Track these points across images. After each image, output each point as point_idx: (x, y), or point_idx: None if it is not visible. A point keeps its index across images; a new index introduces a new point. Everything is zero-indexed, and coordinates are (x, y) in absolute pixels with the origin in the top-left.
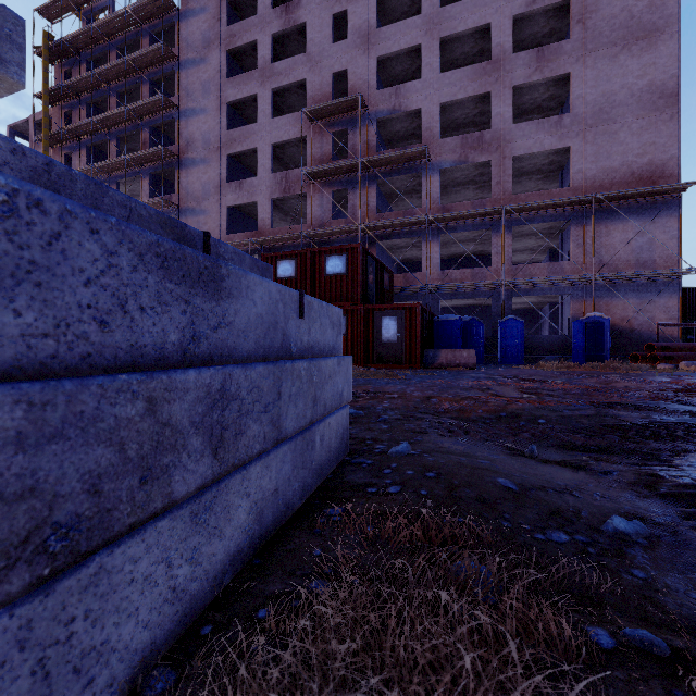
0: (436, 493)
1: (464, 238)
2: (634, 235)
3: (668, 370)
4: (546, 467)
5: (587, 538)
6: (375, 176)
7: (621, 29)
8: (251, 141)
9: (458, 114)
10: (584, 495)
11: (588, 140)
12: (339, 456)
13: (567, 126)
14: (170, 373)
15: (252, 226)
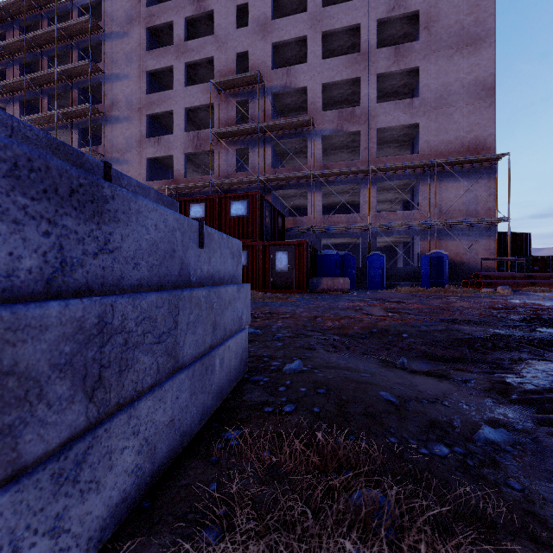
0: (328, 409)
1: (340, 190)
2: (464, 192)
3: (489, 293)
4: (416, 377)
5: (464, 449)
6: (271, 138)
7: (455, 37)
8: (168, 105)
9: (335, 93)
10: (452, 404)
11: (432, 119)
12: (239, 374)
13: (416, 107)
14: (15, 308)
15: (169, 175)
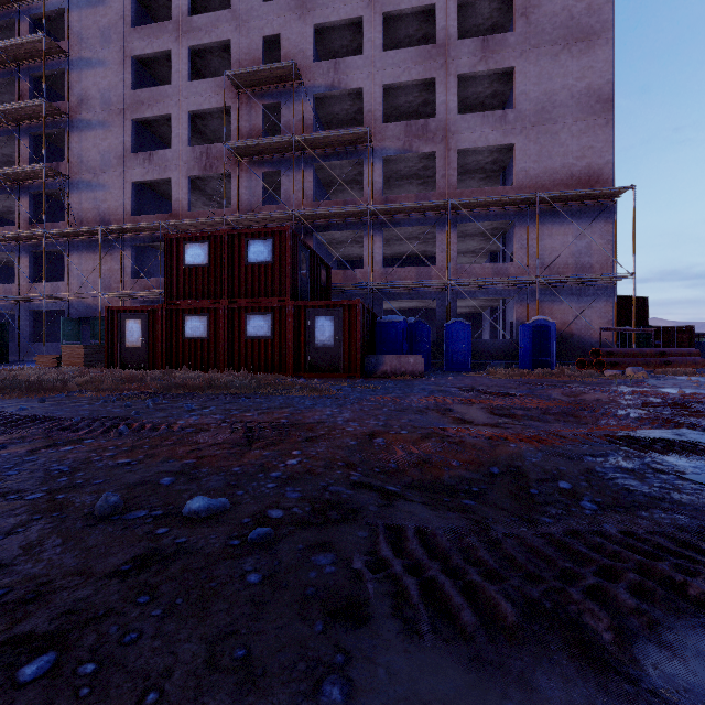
0: None
1: (408, 235)
2: (574, 239)
3: (619, 377)
4: None
5: None
6: (312, 159)
7: (562, 29)
8: (164, 106)
9: (401, 101)
10: None
11: (532, 139)
12: None
13: (511, 122)
14: None
15: (168, 210)
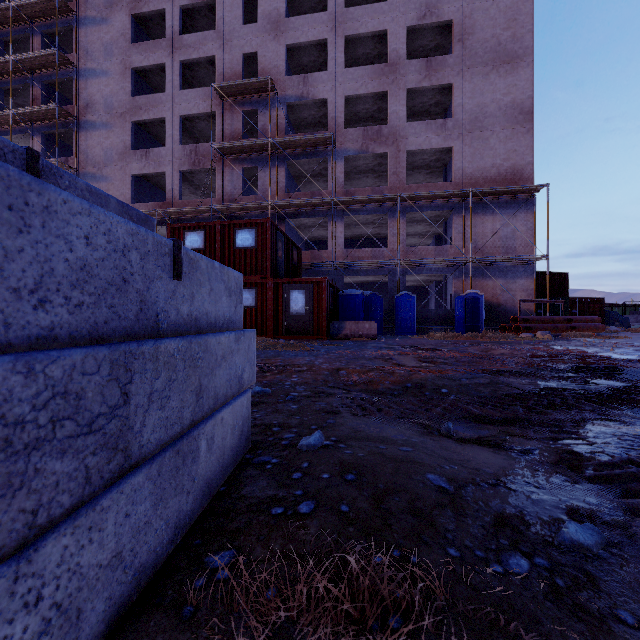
0: (360, 507)
1: (365, 221)
2: (501, 226)
3: (529, 338)
4: (467, 448)
5: (548, 560)
6: (285, 157)
7: (491, 53)
8: (159, 111)
9: (360, 108)
10: (518, 486)
11: (467, 143)
12: (238, 455)
13: (450, 129)
14: None
15: (160, 197)
